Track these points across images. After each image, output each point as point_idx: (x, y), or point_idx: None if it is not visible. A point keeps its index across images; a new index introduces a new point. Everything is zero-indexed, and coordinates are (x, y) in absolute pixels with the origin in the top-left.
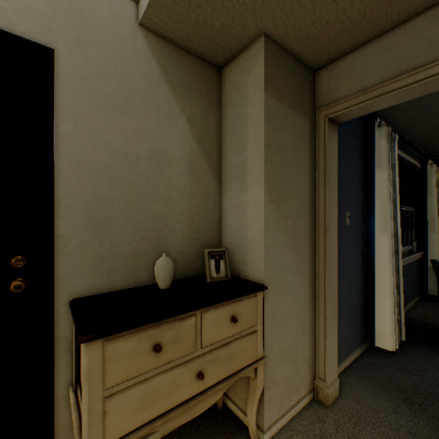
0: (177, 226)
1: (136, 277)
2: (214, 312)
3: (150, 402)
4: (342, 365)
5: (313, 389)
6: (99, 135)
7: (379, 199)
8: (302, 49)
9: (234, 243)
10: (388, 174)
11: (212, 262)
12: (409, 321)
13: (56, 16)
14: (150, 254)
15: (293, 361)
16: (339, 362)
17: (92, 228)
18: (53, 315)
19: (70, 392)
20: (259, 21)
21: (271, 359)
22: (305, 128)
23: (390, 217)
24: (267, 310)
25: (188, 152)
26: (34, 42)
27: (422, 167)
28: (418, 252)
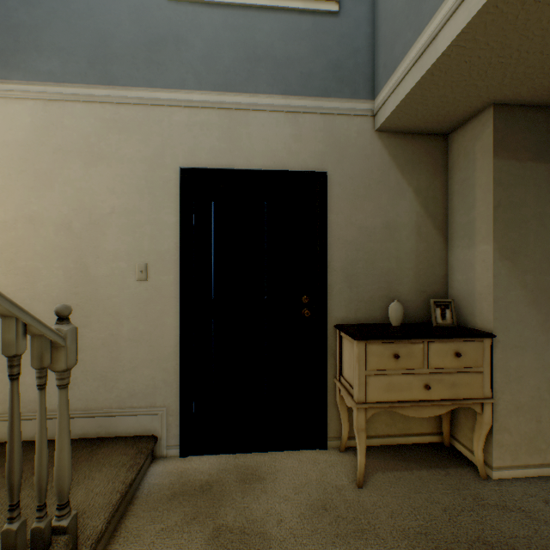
0: (404, 279)
1: (373, 316)
2: (438, 344)
3: (391, 389)
4: None
5: None
6: (349, 218)
7: None
8: (545, 99)
9: (461, 296)
10: None
11: (438, 310)
12: None
13: (327, 151)
14: (383, 300)
15: (533, 419)
16: None
17: (346, 280)
18: (326, 331)
19: (335, 381)
20: (485, 99)
21: (501, 405)
22: None
23: None
24: (496, 358)
25: (414, 218)
26: (317, 172)
27: None
28: None
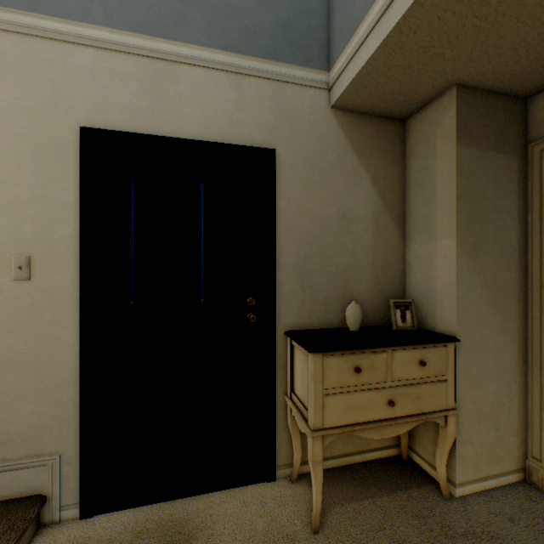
0: (361, 277)
1: (328, 320)
2: (402, 352)
3: (352, 409)
4: None
5: (524, 469)
6: (302, 206)
7: None
8: (505, 84)
9: (420, 295)
10: None
11: (398, 312)
12: None
13: (276, 125)
14: (339, 301)
15: (493, 426)
16: None
17: (298, 278)
18: (275, 340)
19: (286, 398)
20: (449, 77)
21: (463, 415)
22: (511, 168)
23: None
24: (458, 363)
25: (371, 209)
26: (265, 148)
27: None
28: None
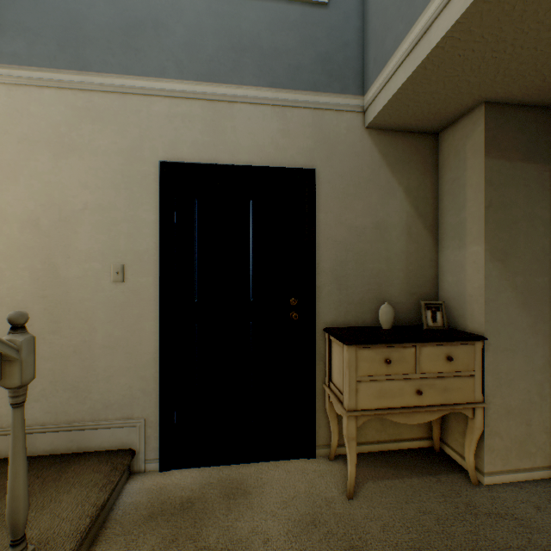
0: (394, 281)
1: (363, 319)
2: (430, 348)
3: (382, 395)
4: None
5: None
6: (339, 217)
7: None
8: (535, 98)
9: (451, 298)
10: None
11: (428, 313)
12: None
13: (316, 147)
14: (373, 302)
15: (523, 422)
16: None
17: (335, 281)
18: (315, 335)
19: (324, 387)
20: (477, 97)
21: (492, 409)
22: (544, 176)
23: None
24: (487, 361)
25: (404, 218)
26: (306, 169)
27: None
28: None
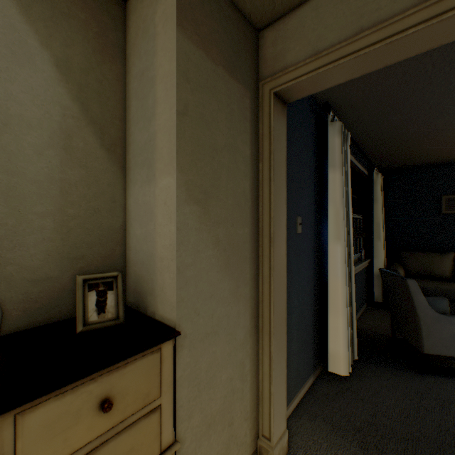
0: (31, 236)
1: None
2: (54, 405)
3: None
4: (293, 403)
5: (257, 450)
6: None
7: (333, 204)
8: None
9: (140, 261)
10: (342, 176)
11: (92, 296)
12: (359, 333)
13: None
14: None
15: (227, 425)
16: (290, 401)
17: None
18: None
19: None
20: None
21: (190, 437)
22: (245, 103)
23: (344, 224)
24: (182, 365)
25: (57, 116)
26: None
27: (369, 175)
28: (366, 260)
